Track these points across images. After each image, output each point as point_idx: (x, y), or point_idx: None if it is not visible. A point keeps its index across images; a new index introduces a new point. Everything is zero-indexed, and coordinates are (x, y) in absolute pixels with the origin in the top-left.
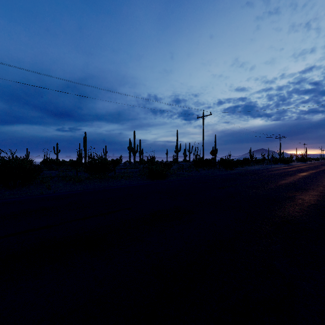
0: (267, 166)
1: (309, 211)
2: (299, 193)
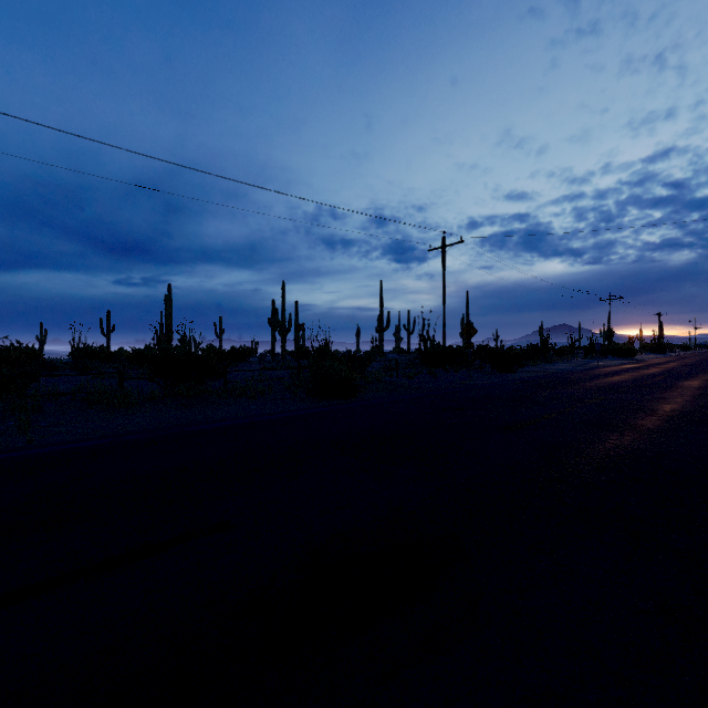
0: (586, 362)
1: None
2: None
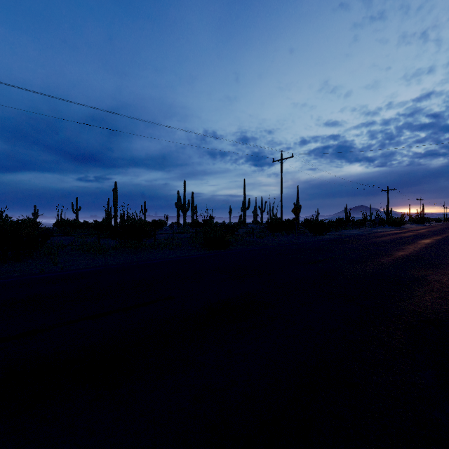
0: (371, 229)
1: None
2: (430, 271)
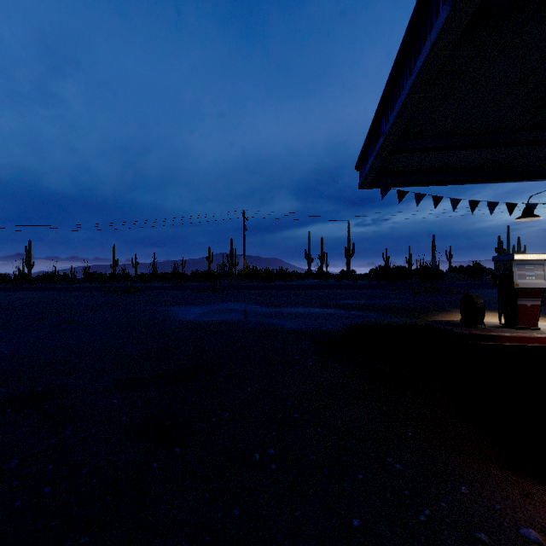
0: None
1: None
2: None
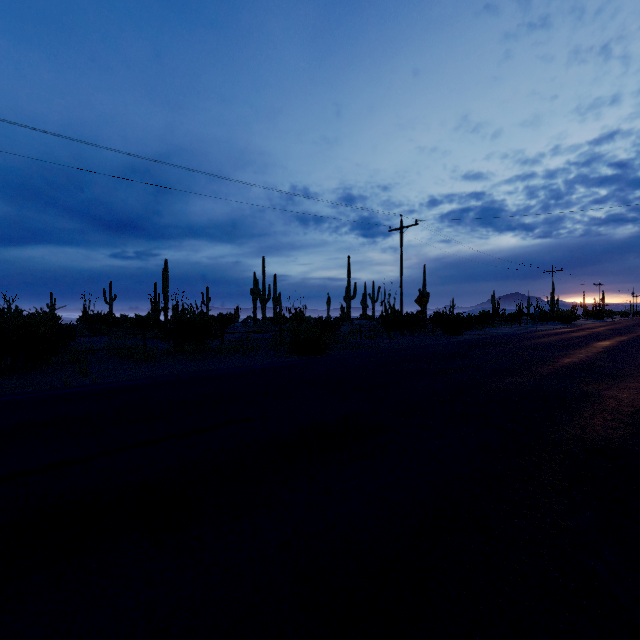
0: (528, 327)
1: (637, 426)
2: (606, 384)
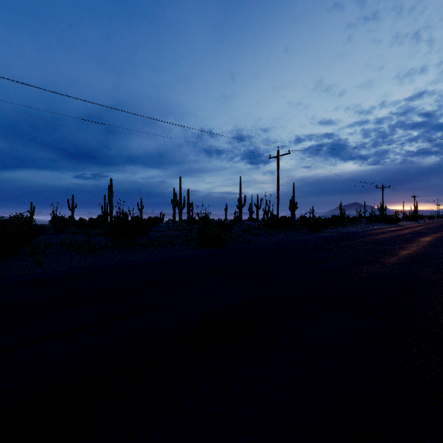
0: (367, 227)
1: None
2: None
